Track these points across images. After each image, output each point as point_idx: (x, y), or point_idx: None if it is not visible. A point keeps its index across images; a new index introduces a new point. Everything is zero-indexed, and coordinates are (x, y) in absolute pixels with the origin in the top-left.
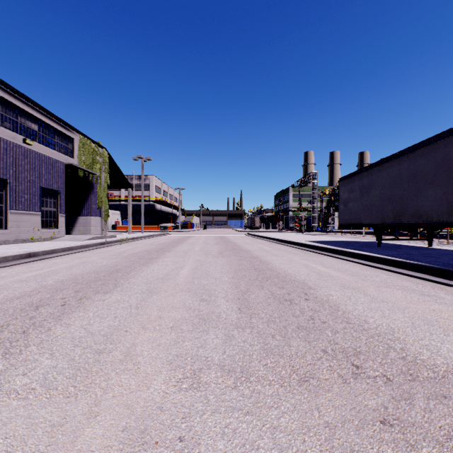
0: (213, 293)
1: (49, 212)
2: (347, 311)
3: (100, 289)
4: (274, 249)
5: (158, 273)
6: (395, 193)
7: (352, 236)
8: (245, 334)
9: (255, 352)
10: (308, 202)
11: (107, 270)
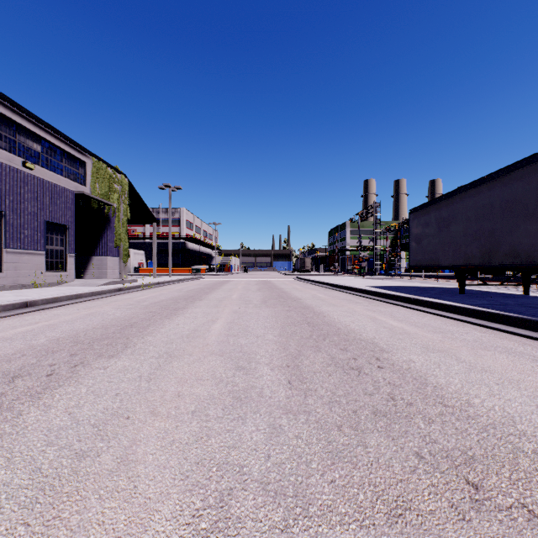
0: (253, 357)
1: (56, 252)
2: (440, 386)
3: (105, 352)
4: (330, 297)
5: (183, 329)
6: (483, 227)
7: (423, 280)
8: (298, 424)
9: (315, 456)
10: (370, 240)
11: (119, 325)
